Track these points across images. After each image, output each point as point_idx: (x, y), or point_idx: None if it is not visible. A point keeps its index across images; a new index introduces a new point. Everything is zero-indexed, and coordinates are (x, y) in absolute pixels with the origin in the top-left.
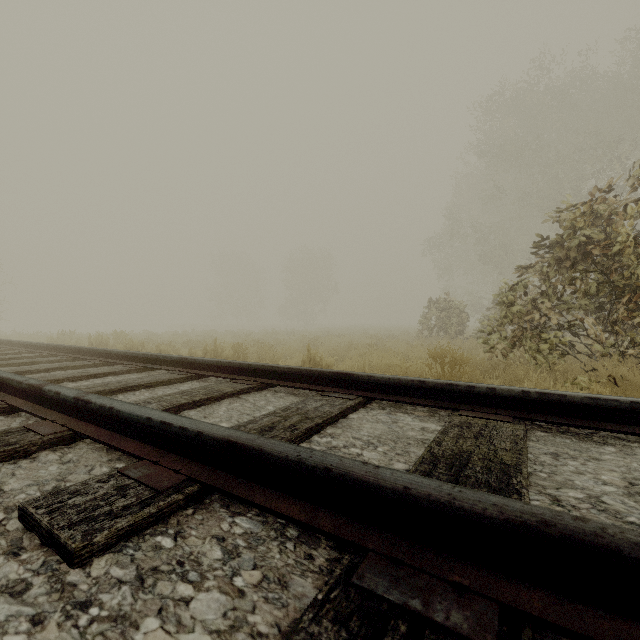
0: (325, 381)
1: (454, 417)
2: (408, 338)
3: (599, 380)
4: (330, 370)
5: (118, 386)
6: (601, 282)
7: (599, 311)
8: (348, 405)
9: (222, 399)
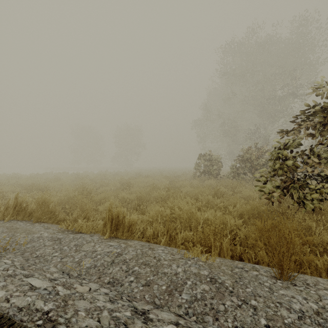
0: None
1: None
2: (187, 177)
3: None
4: None
5: None
6: None
7: None
8: None
9: None
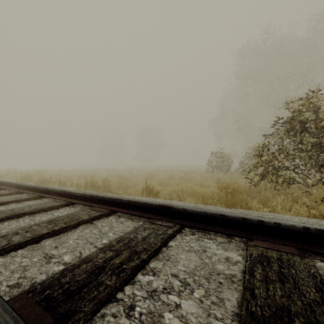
0: (153, 210)
1: (251, 248)
2: (201, 172)
3: (314, 200)
4: (156, 203)
5: (7, 214)
6: (313, 143)
7: (309, 159)
8: (168, 234)
9: (79, 225)
